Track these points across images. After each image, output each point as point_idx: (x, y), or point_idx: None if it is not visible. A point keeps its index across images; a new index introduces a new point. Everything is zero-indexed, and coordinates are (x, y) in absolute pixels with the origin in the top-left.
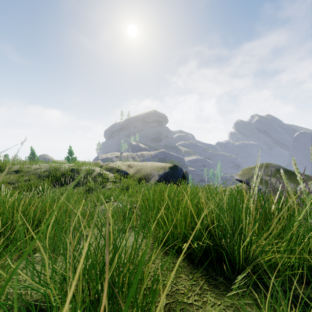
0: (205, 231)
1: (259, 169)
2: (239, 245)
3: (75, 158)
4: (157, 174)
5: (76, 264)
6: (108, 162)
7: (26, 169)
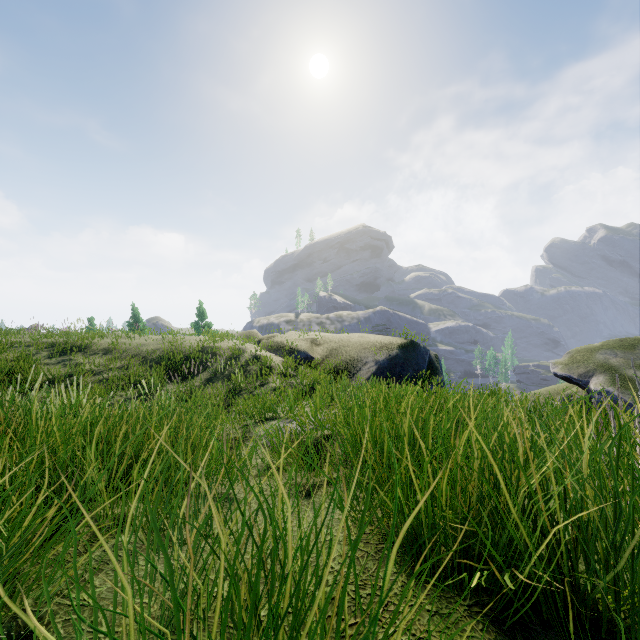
0: (531, 536)
1: (613, 351)
2: (639, 590)
3: (210, 324)
4: (373, 360)
5: (203, 576)
6: (273, 334)
7: (122, 347)
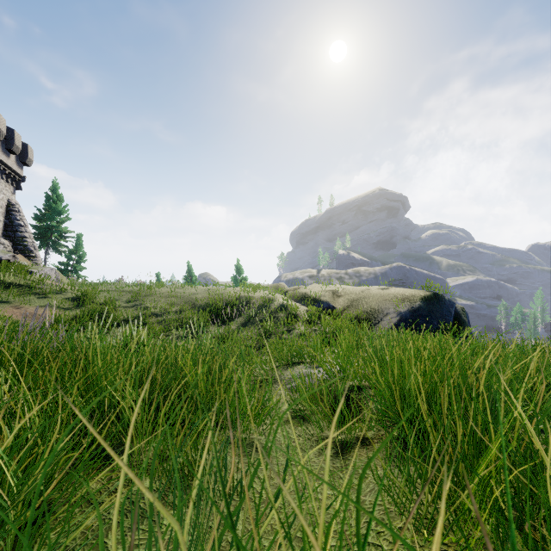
0: None
1: None
2: None
3: (246, 278)
4: (394, 312)
5: None
6: (298, 286)
7: (178, 295)
